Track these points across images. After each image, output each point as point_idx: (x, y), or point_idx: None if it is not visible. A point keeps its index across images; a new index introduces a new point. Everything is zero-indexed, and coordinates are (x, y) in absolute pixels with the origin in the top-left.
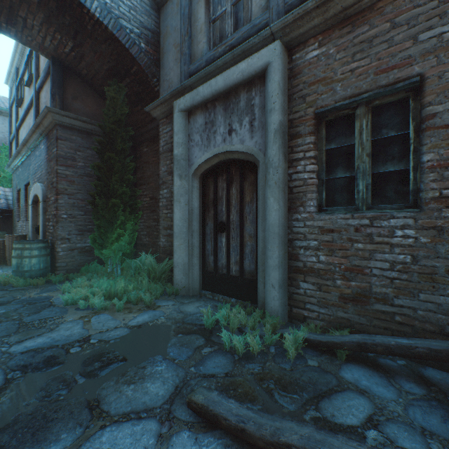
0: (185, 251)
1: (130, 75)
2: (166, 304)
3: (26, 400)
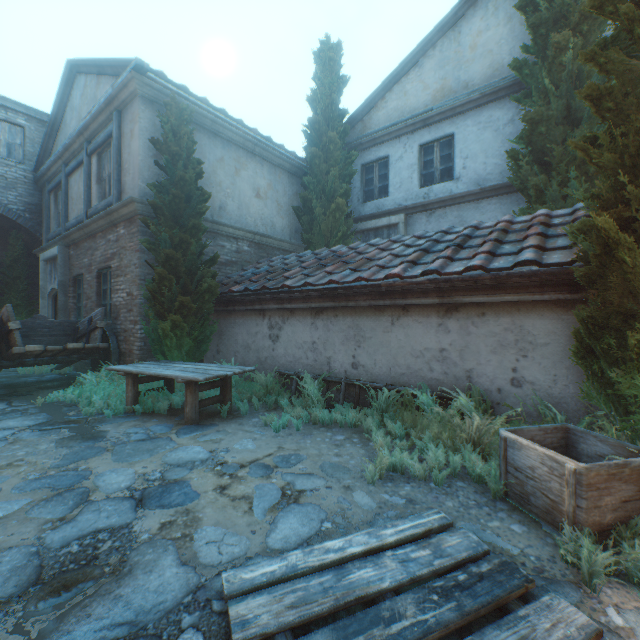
0: None
1: (23, 231)
2: None
3: None
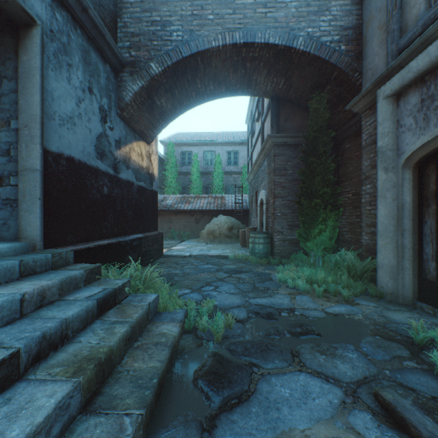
0: (392, 252)
1: (330, 82)
2: (366, 304)
3: (257, 331)
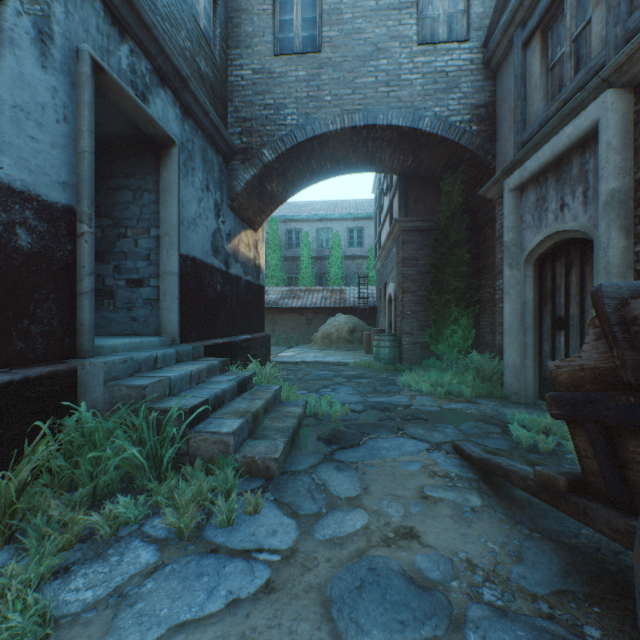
0: (516, 351)
1: (462, 163)
2: (485, 403)
3: (371, 417)
